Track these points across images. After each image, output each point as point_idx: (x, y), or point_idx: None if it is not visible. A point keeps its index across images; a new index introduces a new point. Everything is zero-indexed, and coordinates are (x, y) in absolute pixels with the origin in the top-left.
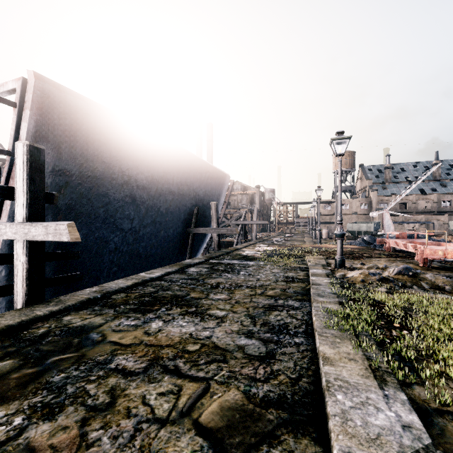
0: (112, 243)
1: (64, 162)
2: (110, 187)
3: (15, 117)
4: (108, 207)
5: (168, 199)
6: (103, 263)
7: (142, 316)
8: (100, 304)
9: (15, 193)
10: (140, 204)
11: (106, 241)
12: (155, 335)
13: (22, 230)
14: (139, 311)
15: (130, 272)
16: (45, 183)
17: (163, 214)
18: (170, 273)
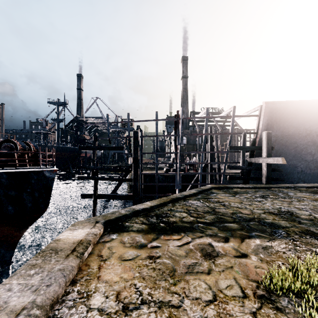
0: (299, 168)
1: (274, 132)
2: (298, 138)
3: (257, 120)
4: (296, 148)
5: None
6: (293, 178)
7: (313, 194)
8: (293, 189)
9: (262, 148)
10: None
11: (295, 167)
12: (317, 198)
13: (265, 160)
14: (312, 193)
15: None
16: None
17: None
18: None
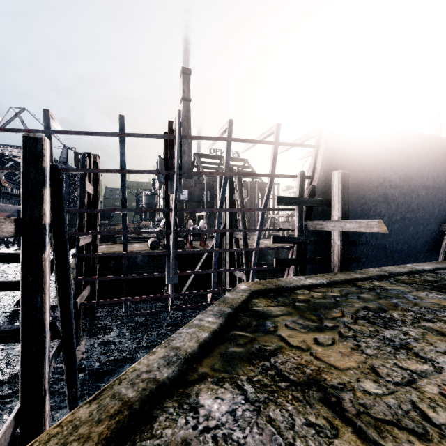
0: (364, 237)
1: None
2: (367, 190)
3: (314, 154)
4: (364, 206)
5: (420, 194)
6: (355, 253)
7: (444, 294)
8: (391, 280)
9: (332, 203)
10: (391, 202)
11: (359, 235)
12: None
13: (339, 225)
14: (437, 291)
15: (375, 265)
16: (327, 193)
17: (414, 210)
18: (441, 269)
